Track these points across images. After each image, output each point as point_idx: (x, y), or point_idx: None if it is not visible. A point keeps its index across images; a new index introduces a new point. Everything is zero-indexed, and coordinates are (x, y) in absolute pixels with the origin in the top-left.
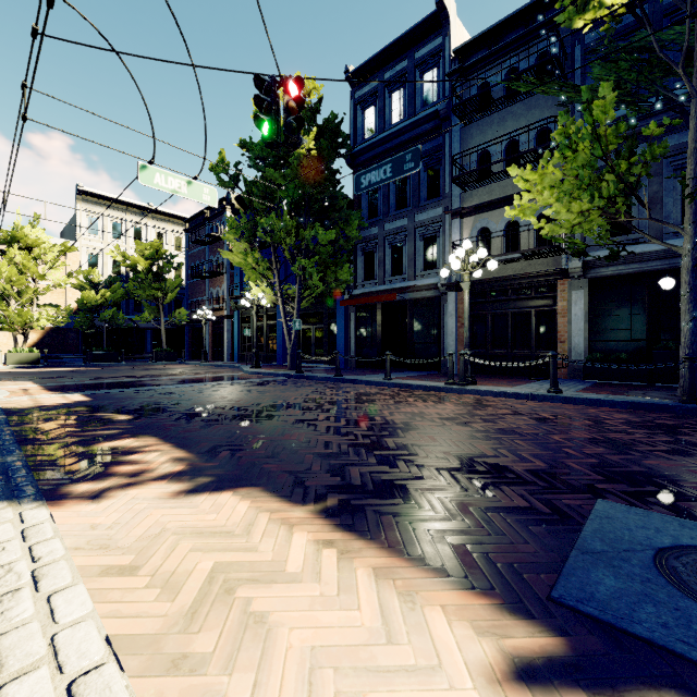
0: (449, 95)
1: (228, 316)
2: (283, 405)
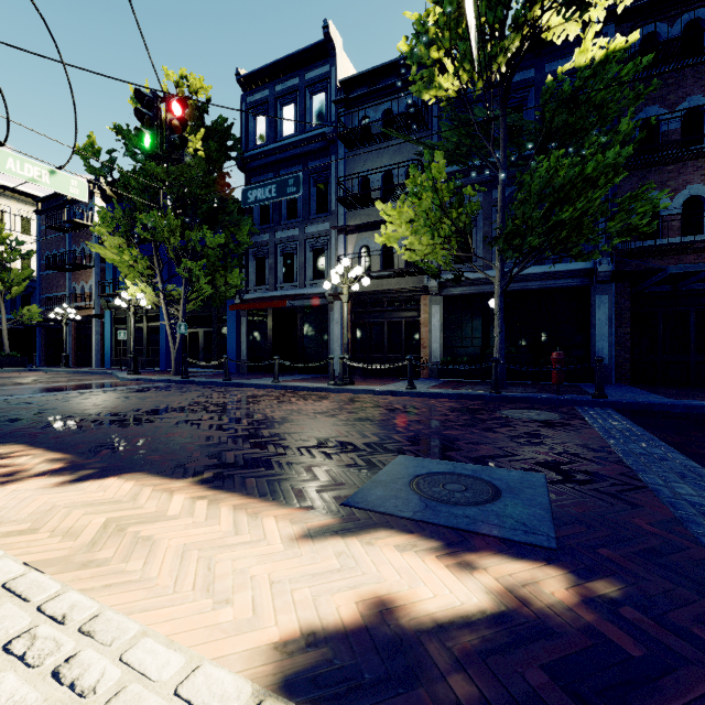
0: (335, 120)
1: (97, 316)
2: (166, 409)
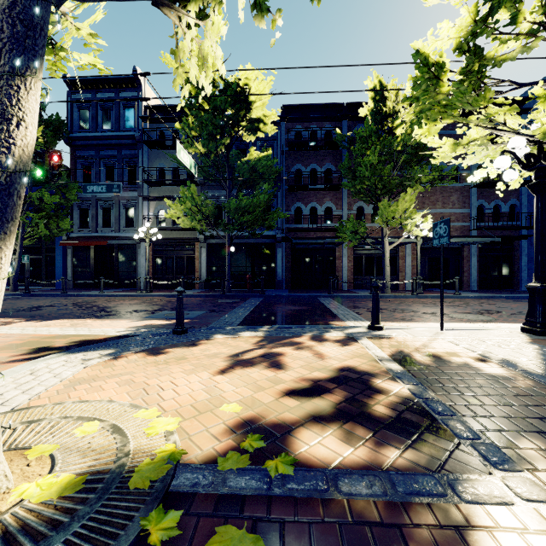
0: (142, 129)
1: None
2: (41, 306)
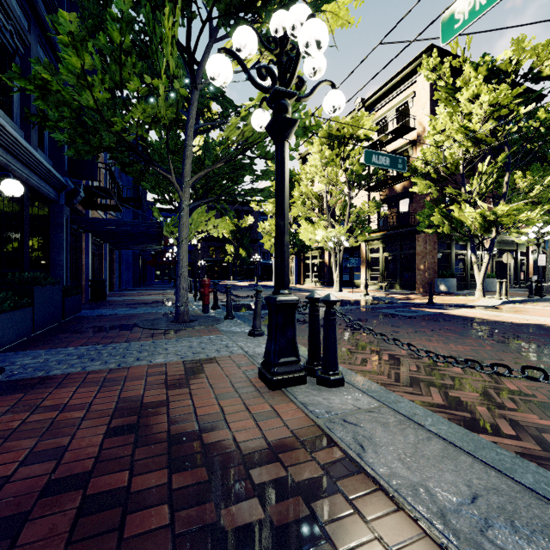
0: None
1: None
2: None
